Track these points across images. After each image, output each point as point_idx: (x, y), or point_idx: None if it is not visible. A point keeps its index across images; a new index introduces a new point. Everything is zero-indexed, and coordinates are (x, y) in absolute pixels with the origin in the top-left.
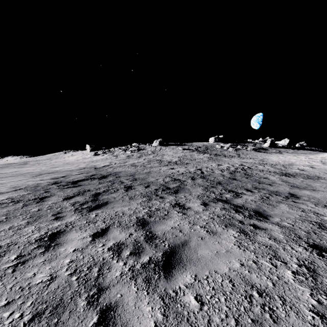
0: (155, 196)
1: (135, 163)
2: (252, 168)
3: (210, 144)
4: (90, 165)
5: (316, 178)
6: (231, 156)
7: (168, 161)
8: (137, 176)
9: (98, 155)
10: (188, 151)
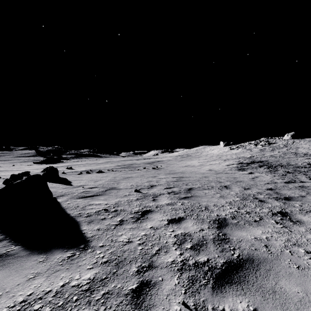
0: (298, 168)
1: (273, 155)
2: None
3: None
4: (240, 156)
5: None
6: None
7: (303, 153)
8: (281, 162)
9: (233, 149)
10: None
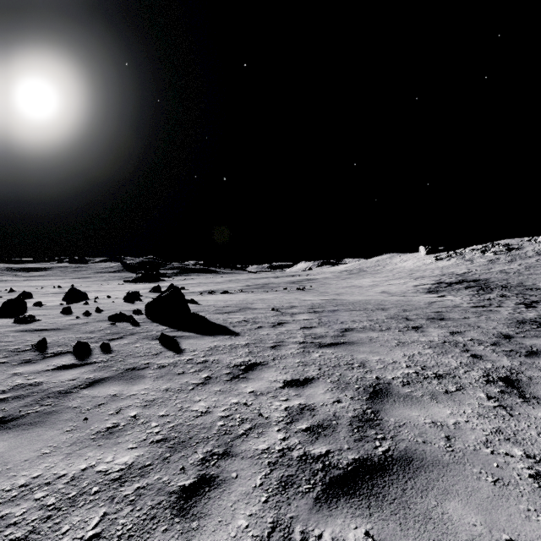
0: (528, 291)
1: (505, 270)
2: None
3: None
4: (446, 272)
5: None
6: None
7: None
8: (510, 281)
9: (441, 260)
10: None
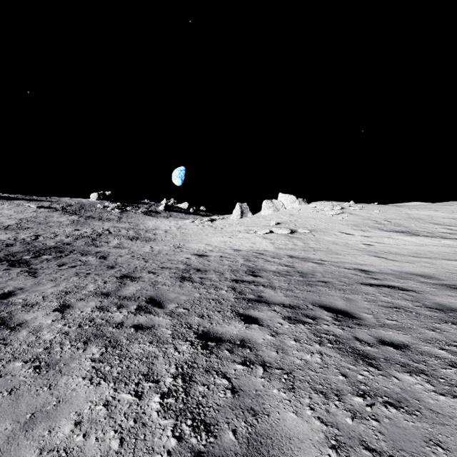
0: None
1: None
2: (112, 233)
3: (90, 202)
4: None
5: (151, 240)
6: (109, 220)
7: None
8: None
9: None
10: (46, 210)
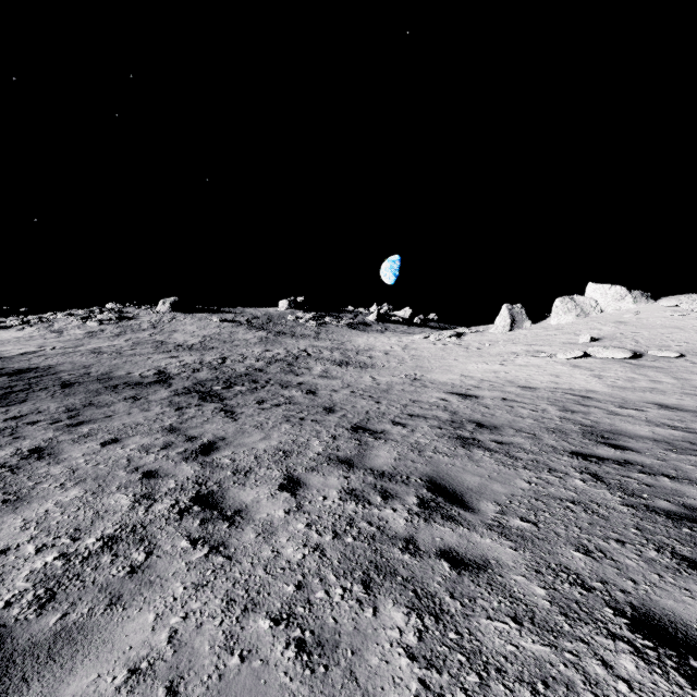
0: (108, 392)
1: (102, 348)
2: (311, 355)
3: (278, 312)
4: None
5: (368, 366)
6: (304, 336)
7: (178, 343)
8: (94, 370)
9: (6, 329)
10: (230, 325)
